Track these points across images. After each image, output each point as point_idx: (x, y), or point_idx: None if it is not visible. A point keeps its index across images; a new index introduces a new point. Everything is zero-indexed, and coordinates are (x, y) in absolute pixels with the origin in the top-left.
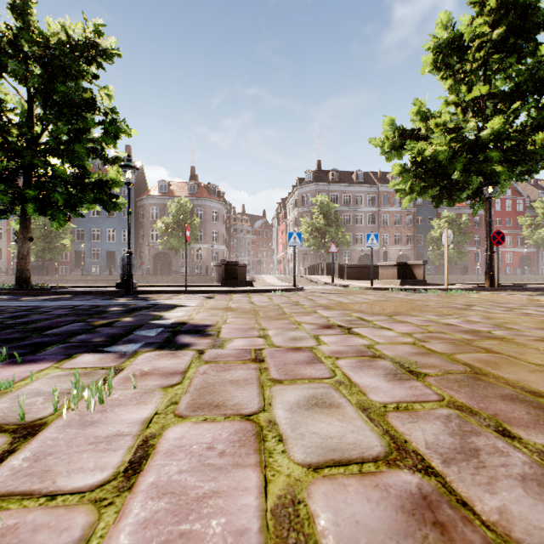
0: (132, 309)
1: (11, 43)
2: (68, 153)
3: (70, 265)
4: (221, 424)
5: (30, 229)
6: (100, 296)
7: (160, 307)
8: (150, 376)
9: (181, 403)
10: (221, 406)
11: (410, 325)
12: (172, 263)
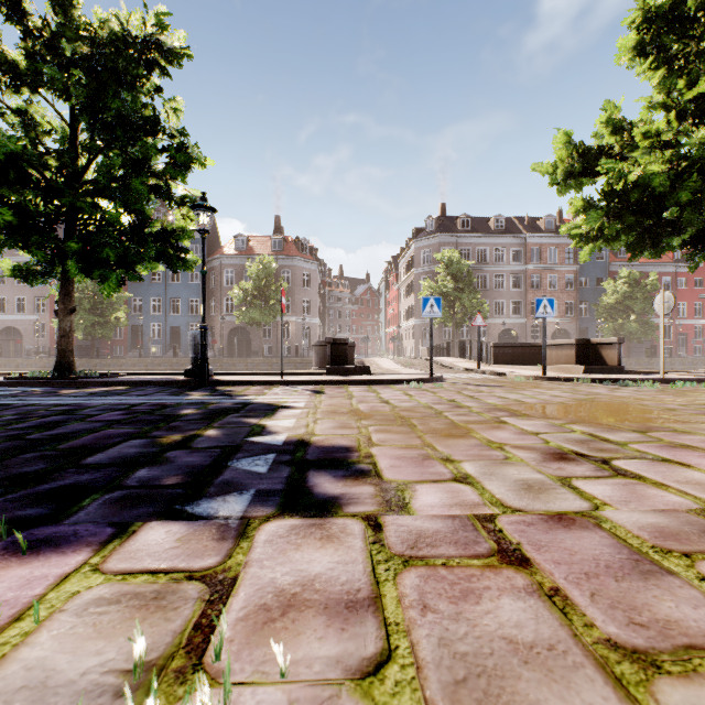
0: (214, 413)
1: (49, 45)
2: (122, 192)
3: (126, 344)
4: None
5: (73, 296)
6: (165, 388)
7: (253, 408)
8: (302, 617)
9: None
10: None
11: None
12: (251, 341)
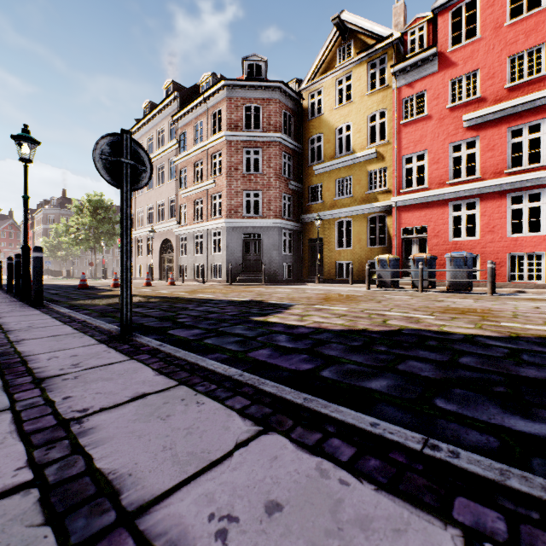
0: None
1: None
2: None
3: None
4: None
5: None
6: None
7: None
8: None
9: None
10: None
11: None
12: None
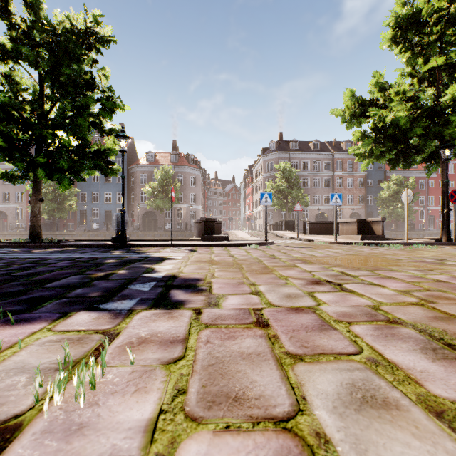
0: (125, 262)
1: (25, 34)
2: (72, 126)
3: (76, 222)
4: (251, 438)
5: (41, 191)
6: (98, 248)
7: (150, 259)
8: (148, 345)
9: (190, 392)
10: (241, 400)
11: (400, 282)
12: (157, 220)
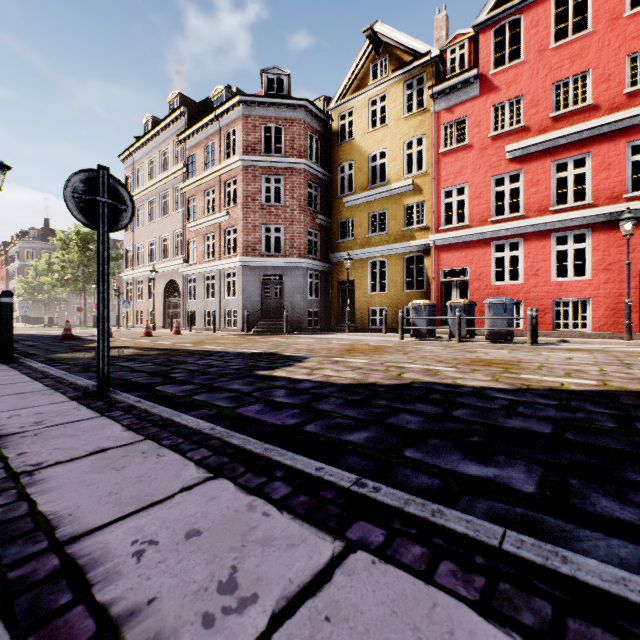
0: None
1: None
2: None
3: None
4: None
5: None
6: None
7: None
8: None
9: None
10: None
11: None
12: None
